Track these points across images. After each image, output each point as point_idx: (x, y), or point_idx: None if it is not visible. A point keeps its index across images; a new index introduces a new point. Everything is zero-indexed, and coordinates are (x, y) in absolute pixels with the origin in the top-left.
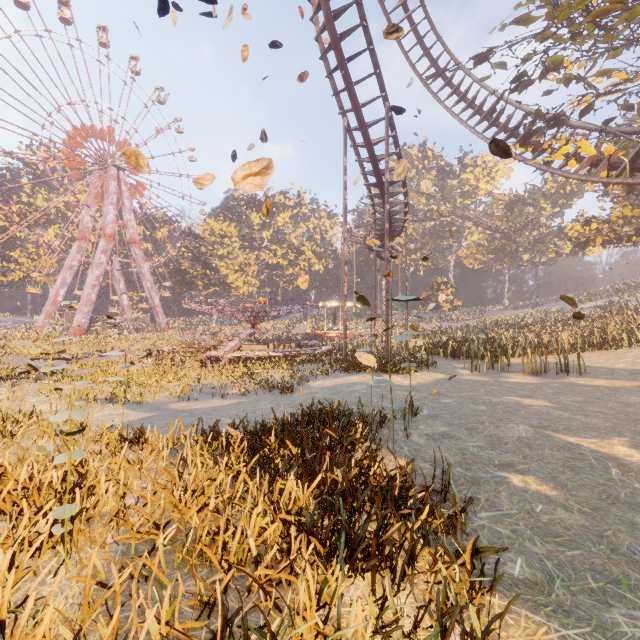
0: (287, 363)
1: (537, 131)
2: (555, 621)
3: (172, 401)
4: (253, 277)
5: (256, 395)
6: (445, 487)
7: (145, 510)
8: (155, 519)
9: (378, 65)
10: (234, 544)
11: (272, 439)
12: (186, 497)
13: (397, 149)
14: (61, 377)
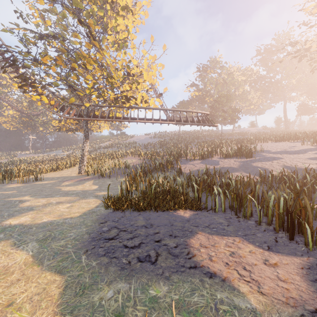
0: None
1: (26, 85)
2: None
3: None
4: None
5: None
6: None
7: None
8: None
9: None
10: None
11: None
12: None
13: None
14: None
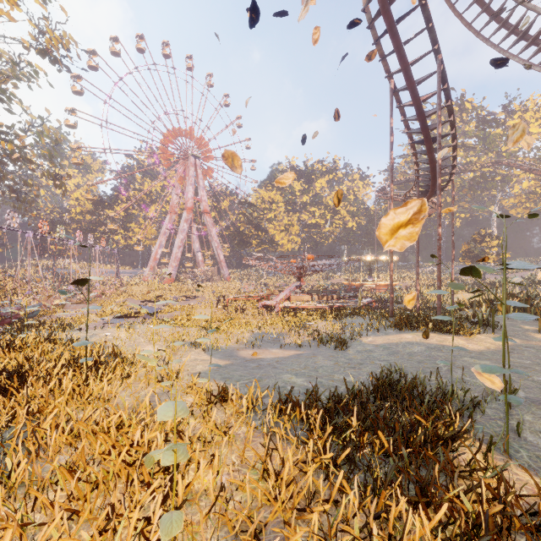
0: (333, 315)
1: None
2: None
3: (240, 348)
4: (295, 235)
5: (311, 347)
6: None
7: (237, 495)
8: (249, 512)
9: (430, 19)
10: None
11: (354, 420)
12: (281, 496)
13: (448, 102)
14: (160, 320)
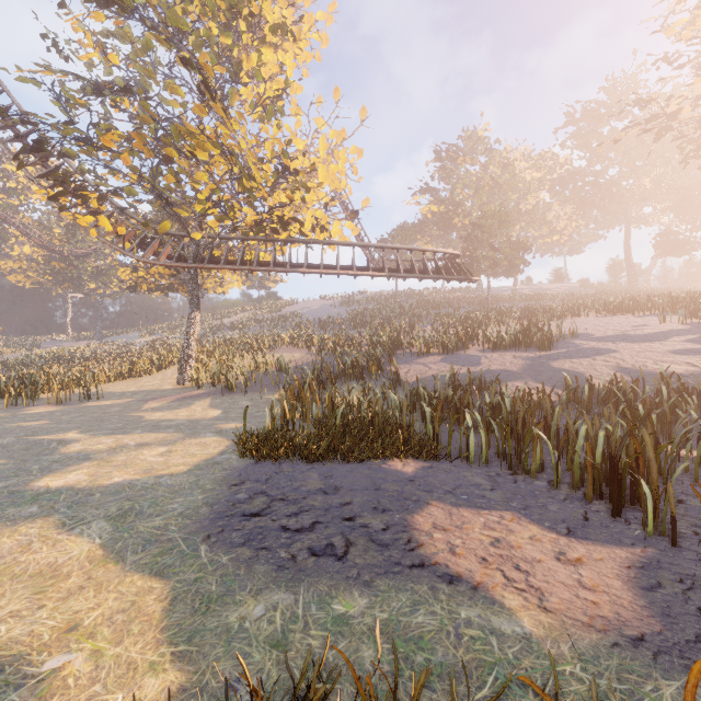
0: None
1: (65, 193)
2: None
3: None
4: None
5: None
6: None
7: None
8: None
9: None
10: None
11: None
12: None
13: None
14: None
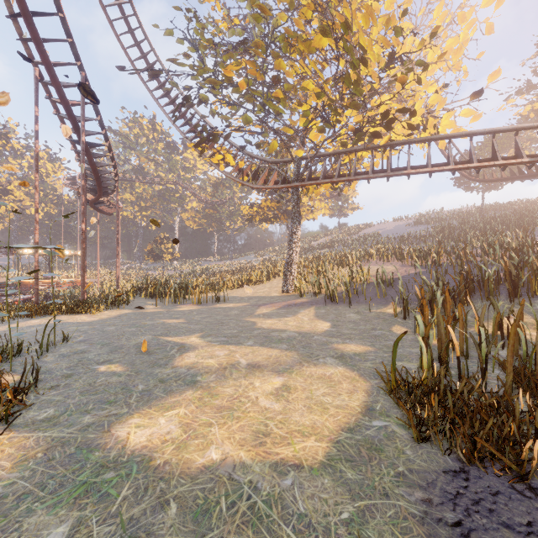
0: None
1: (204, 139)
2: (42, 432)
3: None
4: None
5: None
6: (25, 383)
7: None
8: None
9: (71, 35)
10: None
11: None
12: None
13: (98, 117)
14: None
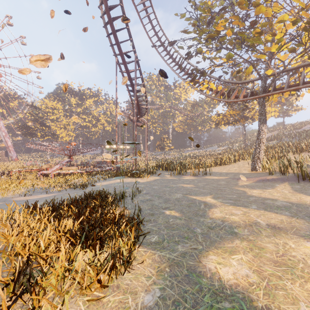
0: (86, 175)
1: (196, 77)
2: (159, 251)
3: (15, 197)
4: (72, 132)
5: (67, 191)
6: (137, 216)
7: None
8: None
9: (131, 36)
10: (32, 244)
11: (65, 206)
12: (12, 233)
13: (141, 76)
14: None
